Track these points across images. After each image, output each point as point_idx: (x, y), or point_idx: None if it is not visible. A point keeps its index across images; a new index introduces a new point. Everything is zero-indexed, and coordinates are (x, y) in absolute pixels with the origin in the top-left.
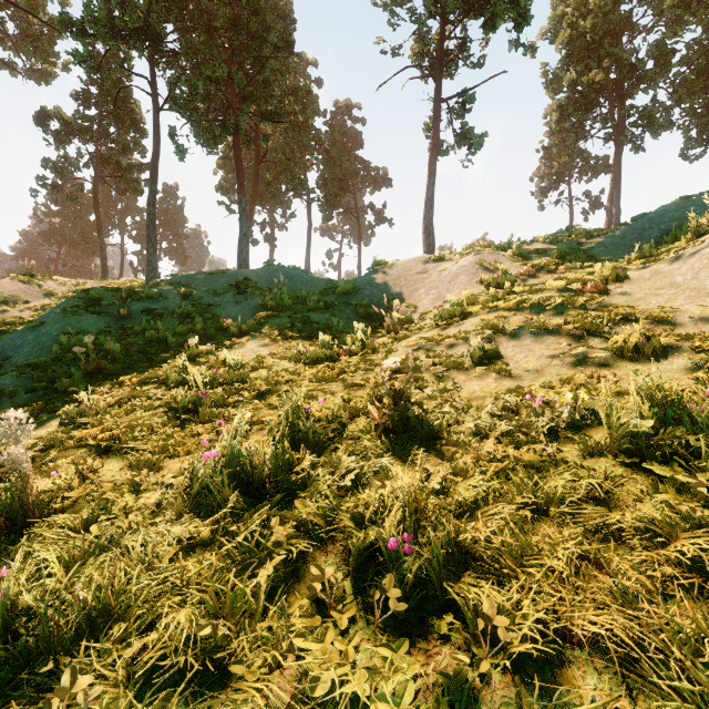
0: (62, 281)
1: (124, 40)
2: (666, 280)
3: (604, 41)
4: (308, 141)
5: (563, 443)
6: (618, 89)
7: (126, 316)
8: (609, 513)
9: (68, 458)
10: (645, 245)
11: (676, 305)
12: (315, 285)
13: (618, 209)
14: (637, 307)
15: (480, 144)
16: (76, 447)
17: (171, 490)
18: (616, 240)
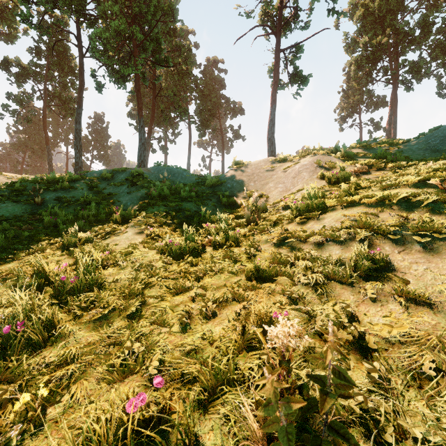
0: (10, 176)
1: (56, 5)
2: None
3: (386, 17)
4: (189, 83)
5: None
6: (396, 49)
7: (40, 203)
8: None
9: None
10: None
11: None
12: (191, 179)
13: (395, 129)
14: None
15: (306, 82)
16: None
17: None
18: (421, 146)
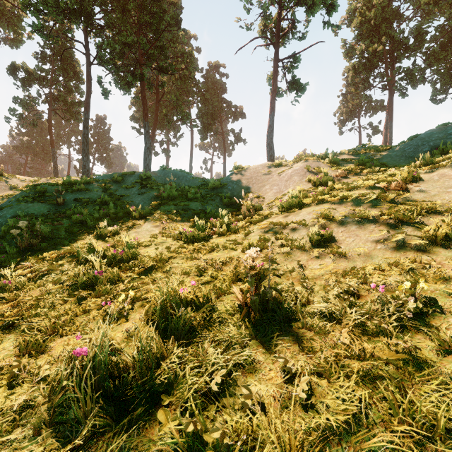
0: (23, 179)
1: (66, 16)
2: None
3: (382, 25)
4: (191, 88)
5: (412, 333)
6: (391, 56)
7: (62, 203)
8: None
9: None
10: (427, 155)
11: None
12: (194, 182)
13: (391, 134)
14: (435, 202)
15: (303, 90)
16: None
17: (44, 383)
18: (398, 153)
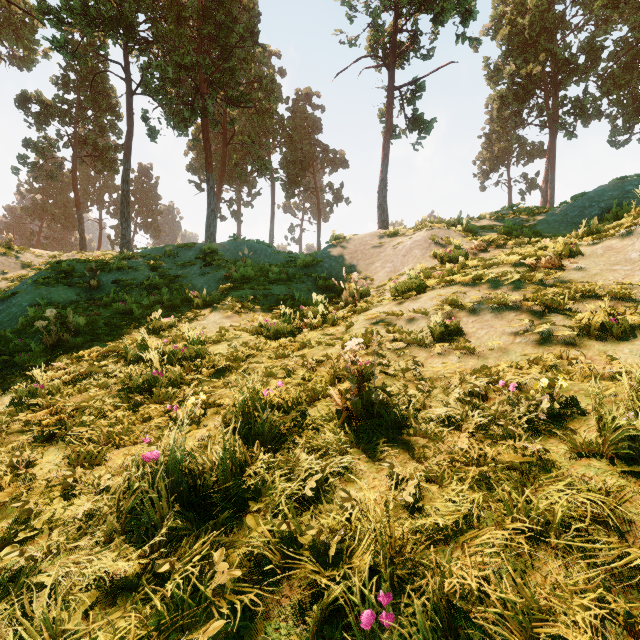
0: (39, 254)
1: (99, 28)
2: (620, 256)
3: (540, 38)
4: (272, 125)
5: (544, 437)
6: (553, 81)
7: (97, 287)
8: (628, 547)
9: (8, 445)
10: (592, 222)
11: (635, 281)
12: (277, 258)
13: (553, 190)
14: (595, 283)
15: (429, 129)
16: (20, 431)
17: (107, 494)
18: (558, 218)
